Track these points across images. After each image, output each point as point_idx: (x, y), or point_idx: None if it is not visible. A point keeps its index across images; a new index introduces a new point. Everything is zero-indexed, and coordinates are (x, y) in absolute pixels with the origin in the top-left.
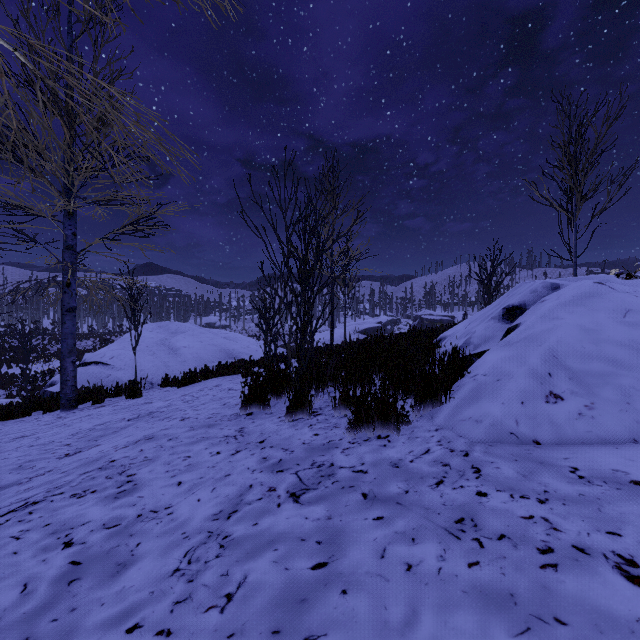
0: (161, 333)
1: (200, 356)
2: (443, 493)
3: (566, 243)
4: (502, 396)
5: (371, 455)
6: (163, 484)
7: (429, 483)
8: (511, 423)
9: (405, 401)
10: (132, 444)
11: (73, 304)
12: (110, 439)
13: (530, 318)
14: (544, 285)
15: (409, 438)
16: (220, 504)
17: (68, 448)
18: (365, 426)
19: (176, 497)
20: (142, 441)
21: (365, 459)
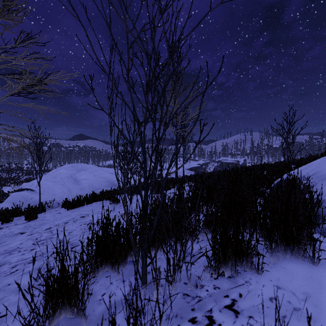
0: (72, 170)
1: (93, 185)
2: None
3: None
4: None
5: None
6: None
7: None
8: None
9: None
10: None
11: None
12: None
13: None
14: None
15: None
16: None
17: None
18: None
19: None
20: None
21: None
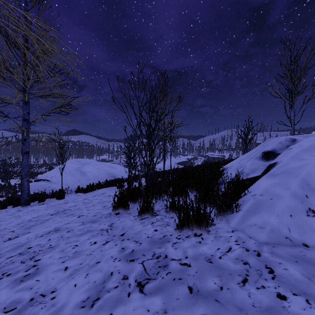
0: (77, 164)
1: (96, 176)
2: (250, 292)
3: (288, 117)
4: (276, 210)
5: (191, 250)
6: (55, 269)
7: (237, 280)
8: (285, 230)
9: (211, 211)
10: (46, 234)
11: (27, 150)
12: (37, 228)
13: (284, 159)
14: (286, 139)
15: (215, 237)
16: (88, 290)
17: (12, 234)
18: (186, 227)
19: (61, 281)
20: (52, 232)
21: (188, 253)
